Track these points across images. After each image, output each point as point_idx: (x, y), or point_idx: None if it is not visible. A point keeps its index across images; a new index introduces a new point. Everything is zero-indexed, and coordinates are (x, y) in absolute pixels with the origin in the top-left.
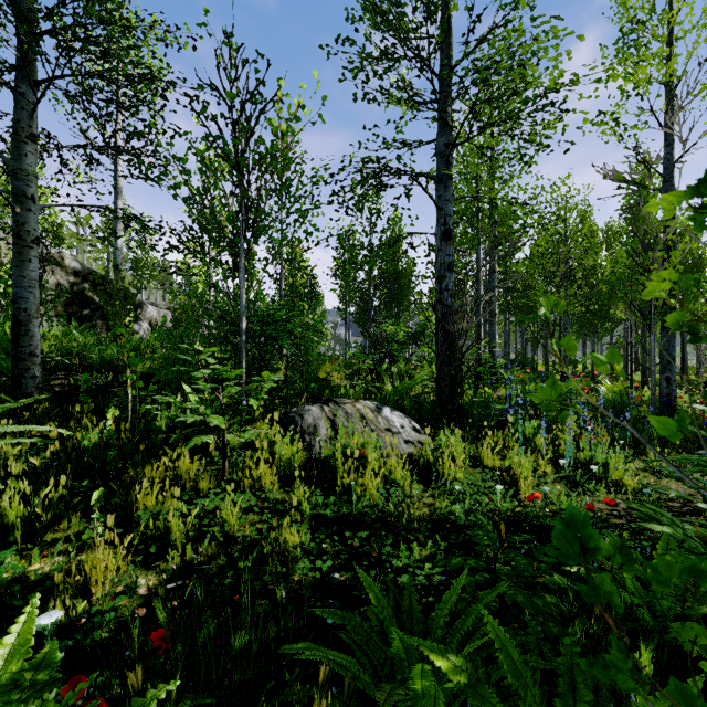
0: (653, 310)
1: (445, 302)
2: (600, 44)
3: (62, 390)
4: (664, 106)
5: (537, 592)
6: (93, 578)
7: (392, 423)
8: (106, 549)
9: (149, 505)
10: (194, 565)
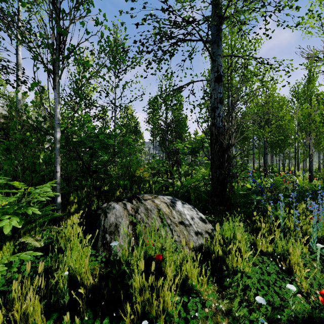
0: None
1: (218, 124)
2: None
3: None
4: None
5: None
6: None
7: (184, 216)
8: None
9: None
10: None
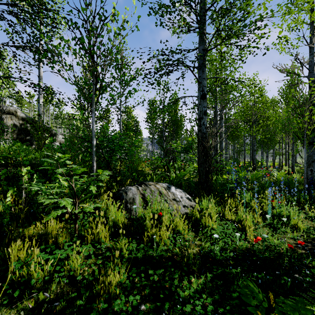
0: (305, 136)
1: (203, 131)
2: (277, 4)
3: None
4: (310, 34)
5: None
6: None
7: (176, 196)
8: None
9: (21, 257)
10: (46, 302)
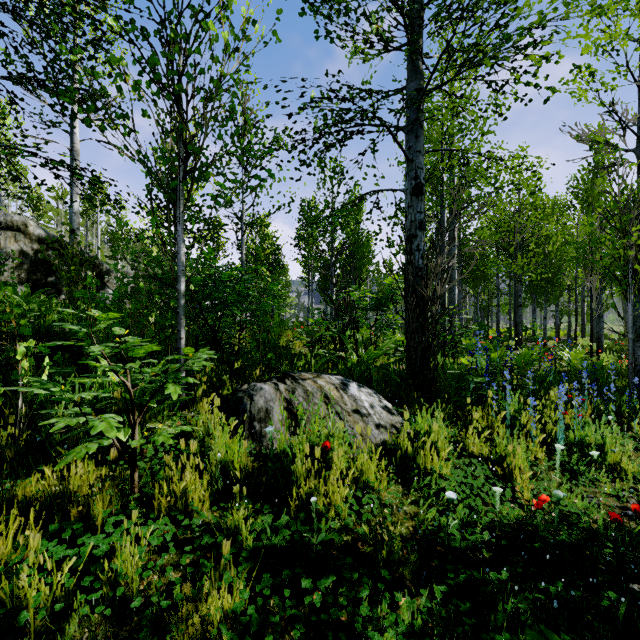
0: (630, 275)
1: (416, 263)
2: None
3: None
4: None
5: None
6: None
7: (360, 403)
8: None
9: (2, 552)
10: None
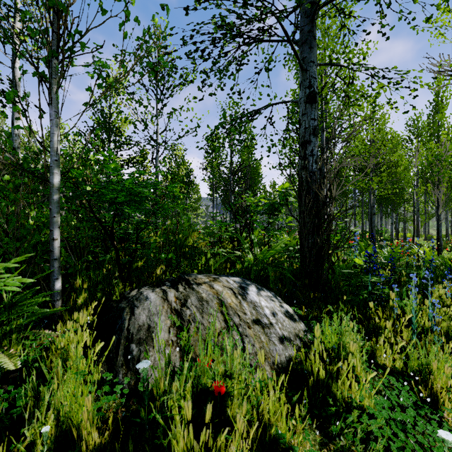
0: None
1: (310, 168)
2: None
3: None
4: None
5: None
6: None
7: (261, 310)
8: None
9: None
10: None
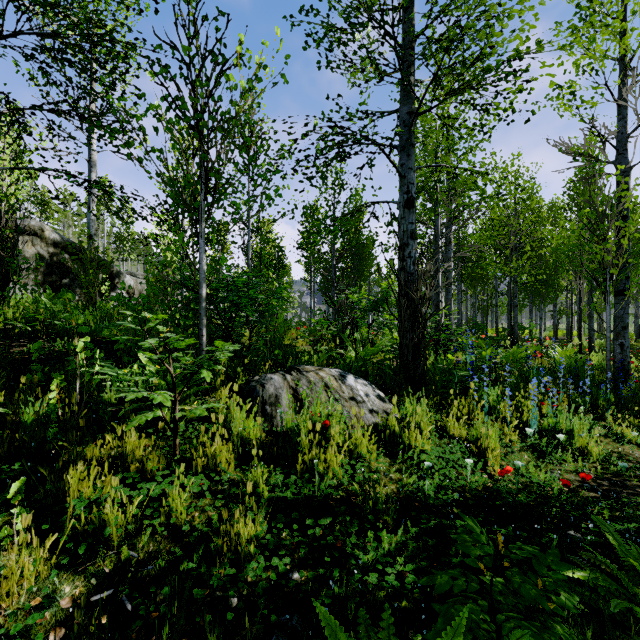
0: (608, 279)
1: (408, 269)
2: (555, 22)
3: (20, 358)
4: (619, 80)
5: (542, 619)
6: (3, 590)
7: (356, 392)
8: (28, 549)
9: (85, 492)
10: (132, 565)
